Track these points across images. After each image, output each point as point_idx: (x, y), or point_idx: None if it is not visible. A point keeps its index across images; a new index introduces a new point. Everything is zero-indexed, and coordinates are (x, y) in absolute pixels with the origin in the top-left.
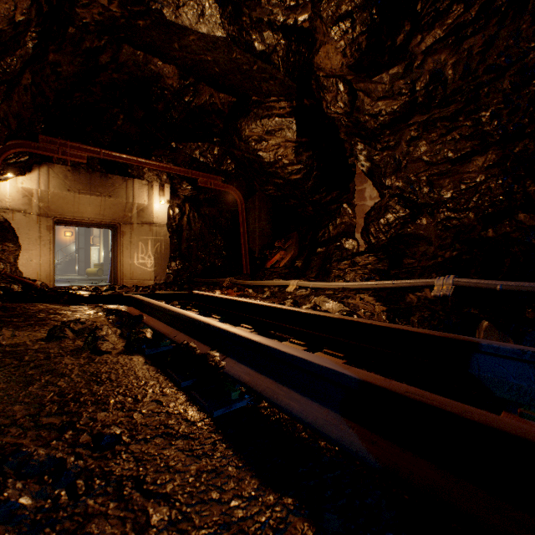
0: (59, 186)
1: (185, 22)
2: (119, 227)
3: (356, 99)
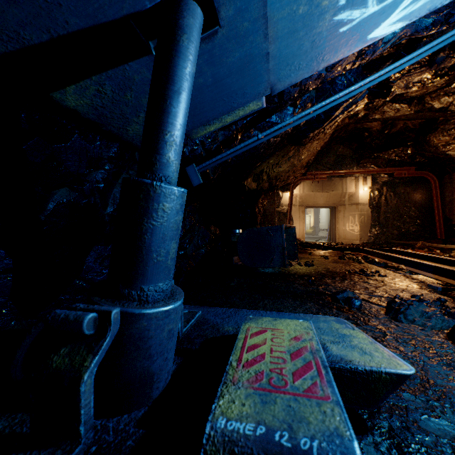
0: (308, 190)
1: (386, 116)
2: (336, 208)
3: None
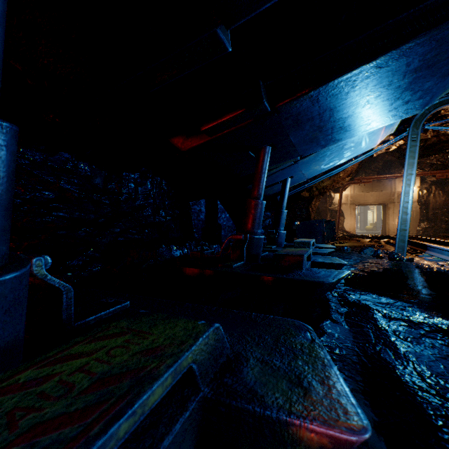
0: (358, 191)
1: None
2: (386, 205)
3: None
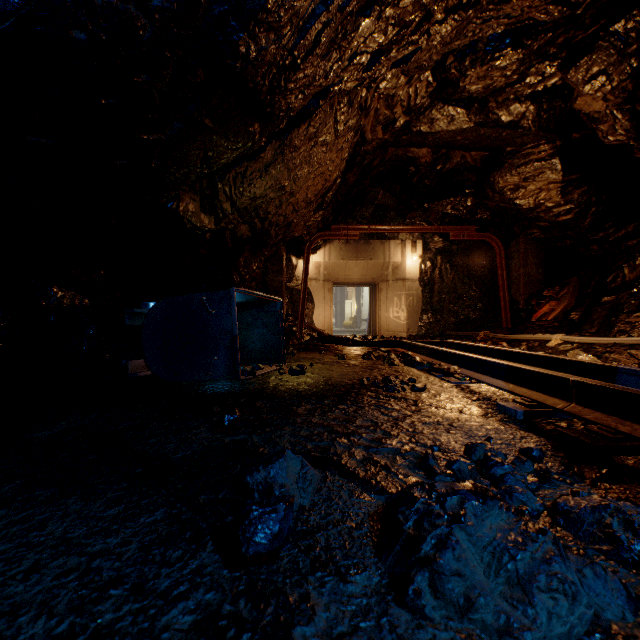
0: (336, 257)
1: (437, 129)
2: (377, 285)
3: None
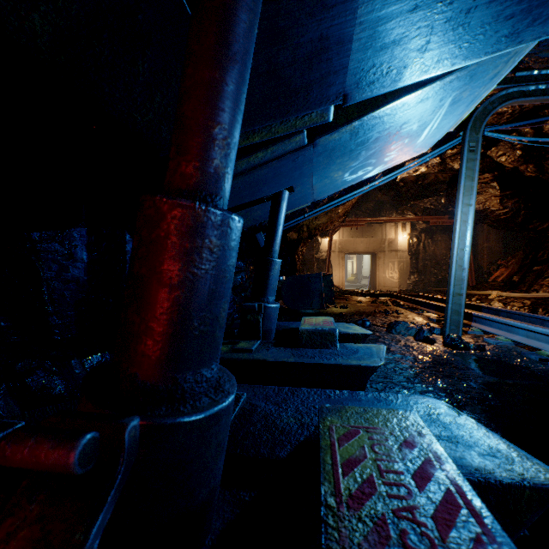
0: (347, 236)
1: None
2: (377, 254)
3: (543, 168)
